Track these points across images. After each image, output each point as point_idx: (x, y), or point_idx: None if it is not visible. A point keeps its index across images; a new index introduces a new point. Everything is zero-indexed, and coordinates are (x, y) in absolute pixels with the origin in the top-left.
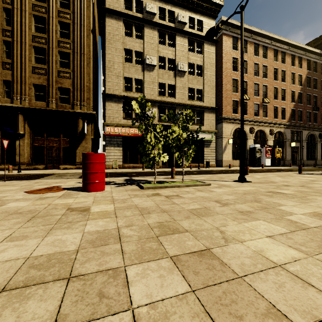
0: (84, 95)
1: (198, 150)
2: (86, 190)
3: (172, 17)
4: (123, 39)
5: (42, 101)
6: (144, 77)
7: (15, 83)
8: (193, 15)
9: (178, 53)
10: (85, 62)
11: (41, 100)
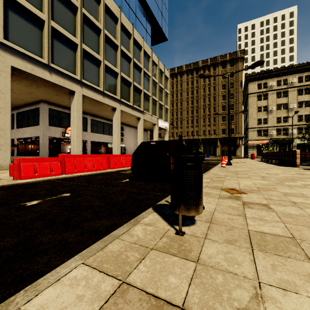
0: (239, 129)
1: (306, 149)
2: (252, 159)
3: (286, 82)
4: (256, 103)
5: (224, 134)
6: (268, 116)
7: (216, 130)
8: (302, 75)
9: (289, 99)
10: (239, 117)
11: (224, 134)
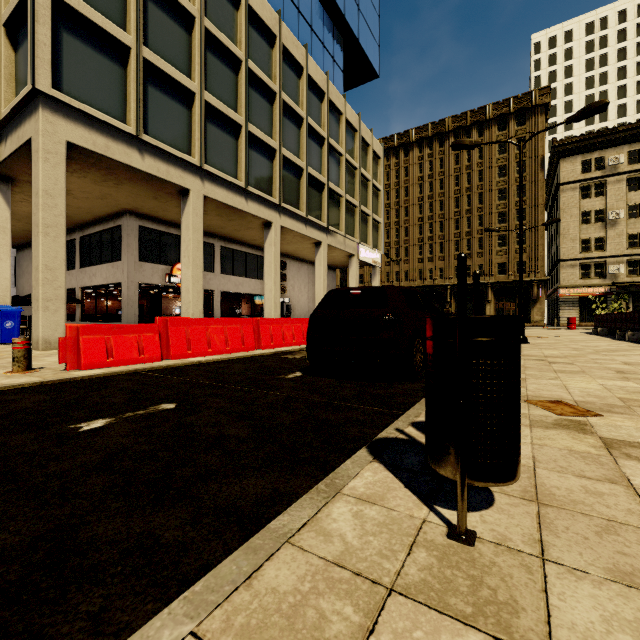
0: (538, 264)
1: None
2: (569, 329)
3: None
4: (579, 204)
5: (503, 275)
6: (606, 234)
7: (485, 265)
8: None
9: None
10: (539, 236)
11: (502, 274)
